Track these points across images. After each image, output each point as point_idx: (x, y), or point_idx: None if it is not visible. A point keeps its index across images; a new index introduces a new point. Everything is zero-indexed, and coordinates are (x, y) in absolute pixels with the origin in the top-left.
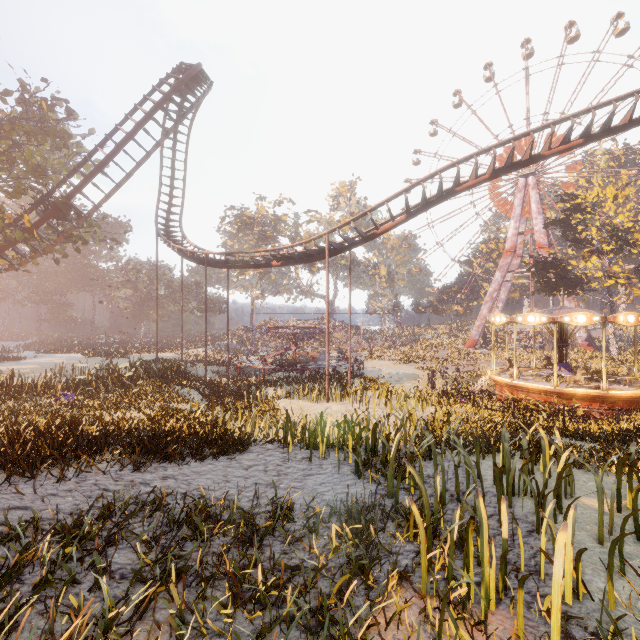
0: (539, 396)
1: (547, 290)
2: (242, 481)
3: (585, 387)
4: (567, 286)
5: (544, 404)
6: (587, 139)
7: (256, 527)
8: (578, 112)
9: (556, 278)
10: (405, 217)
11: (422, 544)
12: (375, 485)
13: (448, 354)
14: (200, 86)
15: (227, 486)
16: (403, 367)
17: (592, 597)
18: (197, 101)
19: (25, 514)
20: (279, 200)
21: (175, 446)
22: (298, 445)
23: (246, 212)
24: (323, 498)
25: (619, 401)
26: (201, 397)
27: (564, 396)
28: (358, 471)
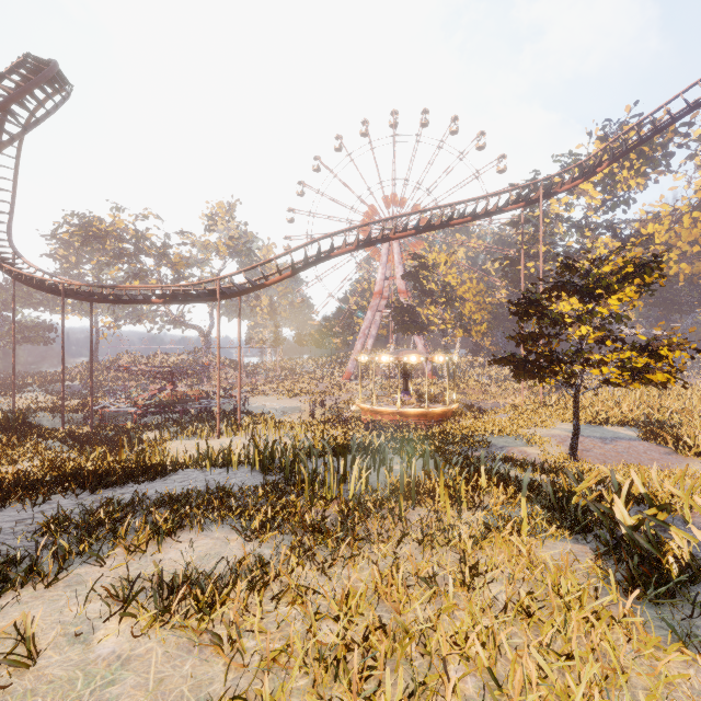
0: (389, 417)
1: (404, 330)
2: (185, 487)
3: (418, 407)
4: (416, 328)
5: (392, 422)
6: (417, 231)
7: (219, 492)
8: (411, 212)
9: (410, 320)
10: (291, 273)
11: (306, 480)
12: (277, 477)
13: (328, 387)
14: (59, 92)
15: (176, 491)
16: (287, 401)
17: (373, 491)
18: (54, 108)
19: (39, 520)
20: (143, 214)
21: (119, 474)
22: (211, 467)
23: (96, 222)
24: (246, 486)
25: (436, 415)
26: (68, 448)
27: (404, 415)
28: (265, 471)
